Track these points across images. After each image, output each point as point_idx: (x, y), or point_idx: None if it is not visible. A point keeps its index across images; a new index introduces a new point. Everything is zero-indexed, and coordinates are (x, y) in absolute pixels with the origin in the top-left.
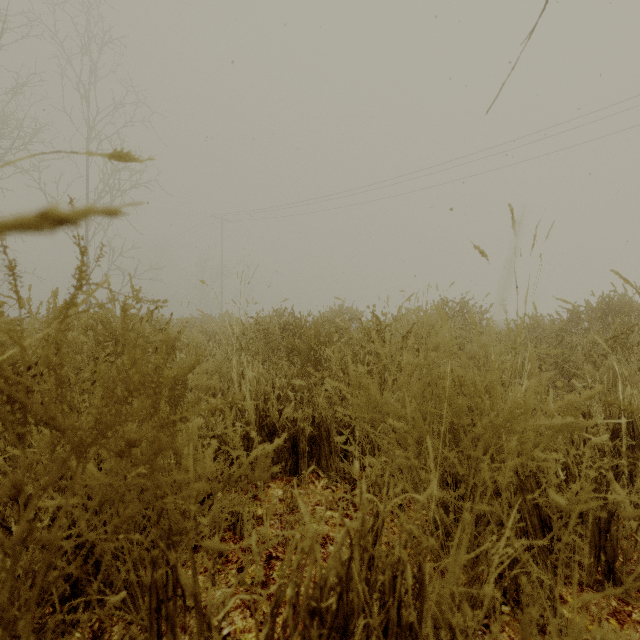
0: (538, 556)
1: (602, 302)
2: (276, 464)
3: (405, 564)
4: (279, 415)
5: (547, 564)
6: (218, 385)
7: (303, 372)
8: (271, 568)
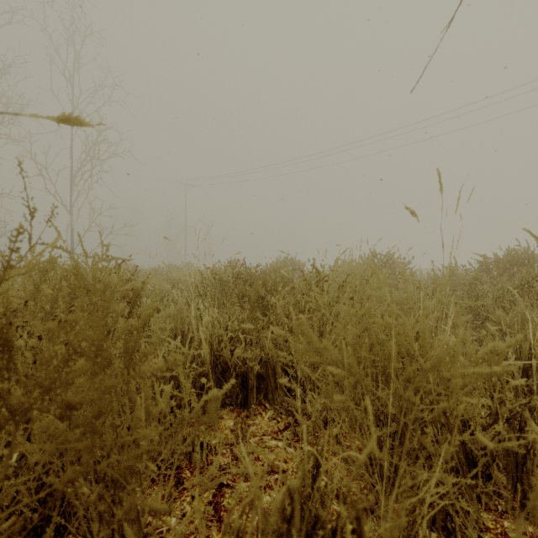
0: (464, 490)
1: (508, 255)
2: (228, 398)
3: (346, 521)
4: (231, 354)
5: (472, 497)
6: (179, 327)
7: (252, 316)
8: (222, 495)
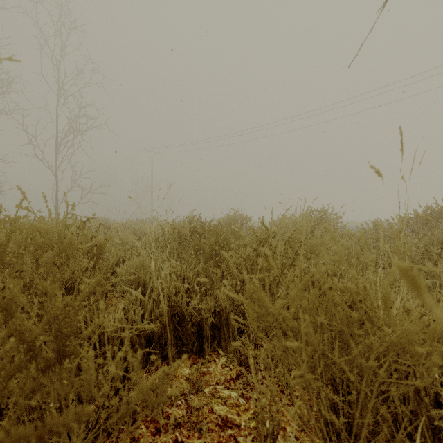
0: None
1: (426, 211)
2: (184, 345)
3: None
4: (187, 303)
5: None
6: (142, 276)
7: (207, 268)
8: None
